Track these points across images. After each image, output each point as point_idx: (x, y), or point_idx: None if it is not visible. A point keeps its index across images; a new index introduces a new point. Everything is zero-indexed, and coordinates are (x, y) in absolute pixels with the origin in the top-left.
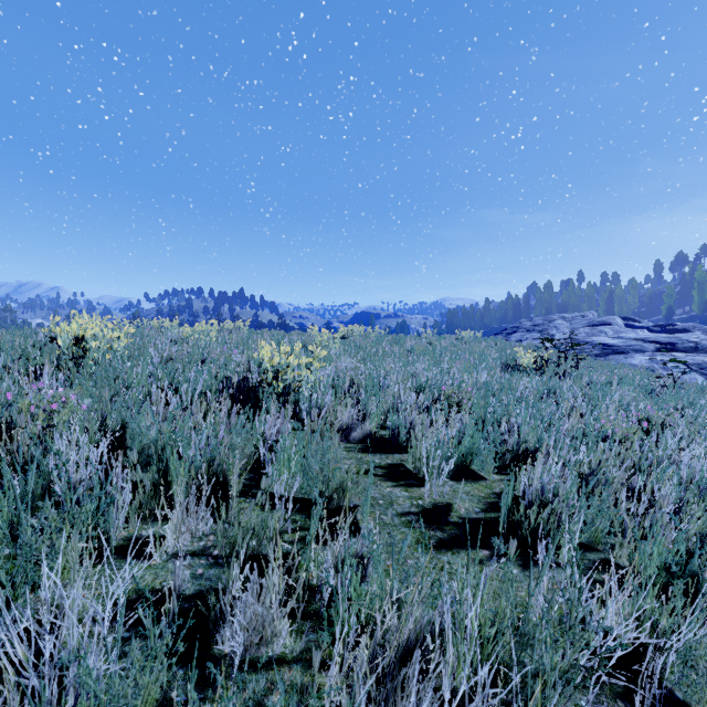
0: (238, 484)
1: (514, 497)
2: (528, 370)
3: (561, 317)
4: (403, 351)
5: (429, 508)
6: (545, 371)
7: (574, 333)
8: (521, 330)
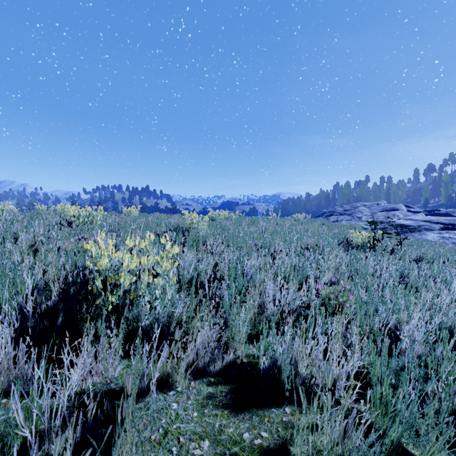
0: None
1: None
2: (363, 248)
3: (363, 205)
4: (259, 232)
5: None
6: (375, 249)
7: (375, 216)
8: (336, 214)
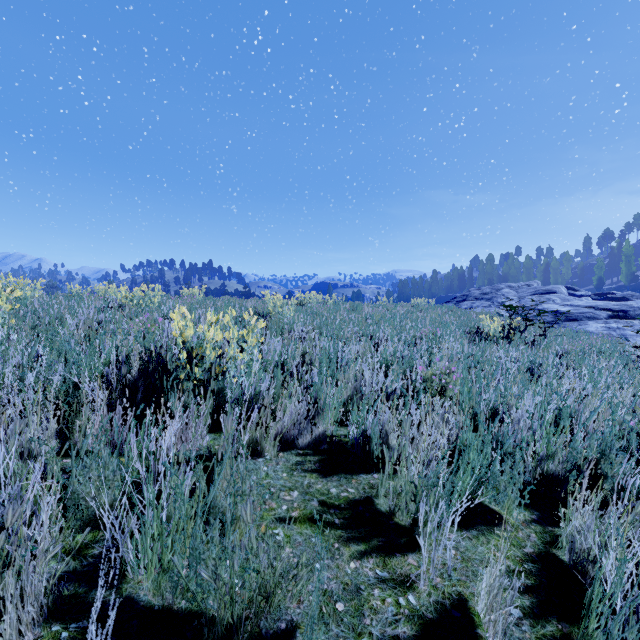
0: (43, 600)
1: (562, 567)
2: (495, 339)
3: (508, 286)
4: (362, 319)
5: (430, 618)
6: (512, 340)
7: (523, 300)
8: (471, 298)
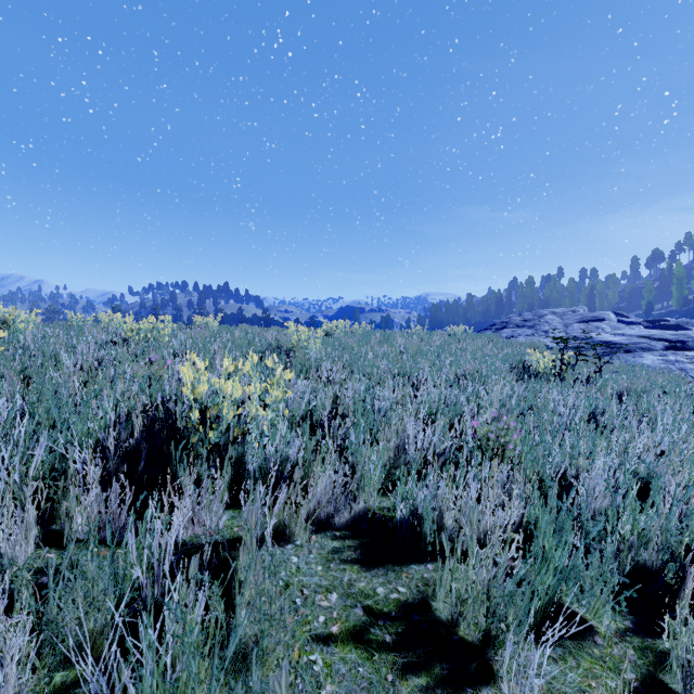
0: None
1: None
2: (545, 376)
3: (552, 312)
4: (396, 352)
5: None
6: (563, 377)
7: (569, 329)
8: (511, 326)
